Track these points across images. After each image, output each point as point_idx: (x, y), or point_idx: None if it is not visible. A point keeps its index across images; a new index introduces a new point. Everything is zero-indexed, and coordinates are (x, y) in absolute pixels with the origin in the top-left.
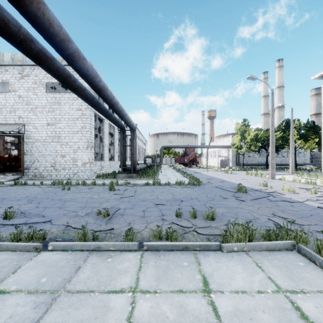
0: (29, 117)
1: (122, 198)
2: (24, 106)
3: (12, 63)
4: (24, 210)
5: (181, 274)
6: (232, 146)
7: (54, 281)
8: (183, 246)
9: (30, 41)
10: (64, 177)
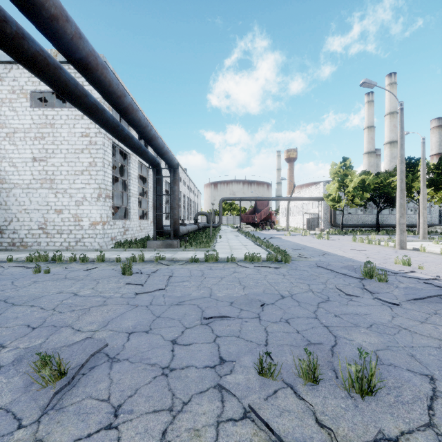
0: (3, 148)
1: (139, 294)
2: None
3: None
4: None
5: None
6: (325, 198)
7: None
8: None
9: None
10: (60, 246)
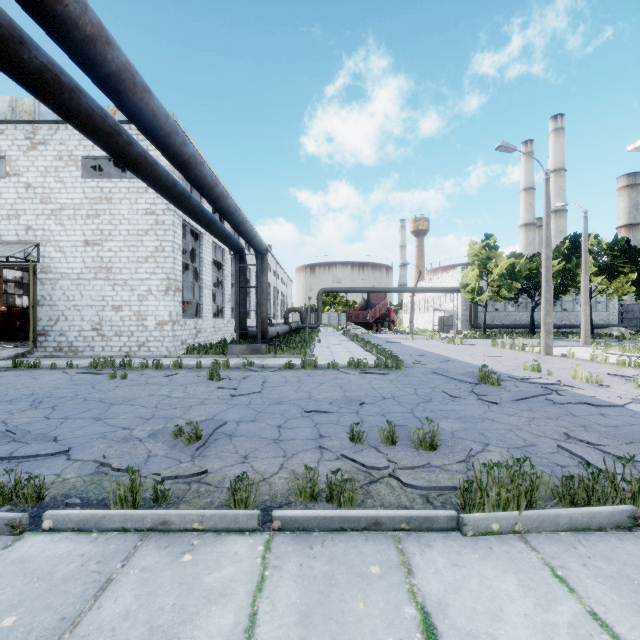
0: (47, 229)
1: (235, 396)
2: (38, 205)
3: (13, 118)
4: (18, 424)
5: (365, 602)
6: (462, 289)
7: (35, 627)
8: (368, 520)
9: (18, 42)
10: (119, 351)
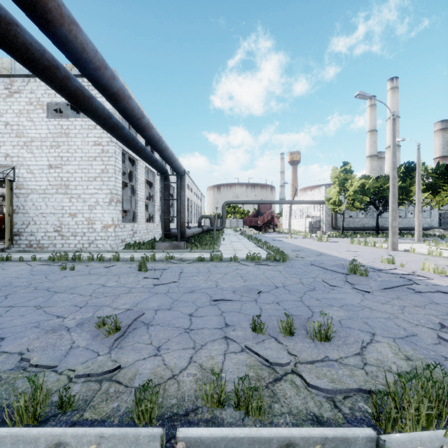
0: (21, 156)
1: (157, 285)
2: (14, 138)
3: None
4: None
5: None
6: (326, 202)
7: None
8: (280, 441)
9: None
10: (74, 247)
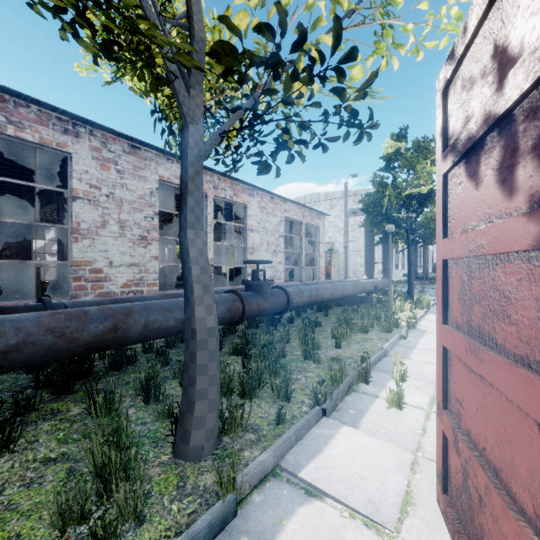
0: (336, 237)
1: None
2: (333, 229)
3: (326, 199)
4: None
5: None
6: None
7: None
8: None
9: None
10: None
